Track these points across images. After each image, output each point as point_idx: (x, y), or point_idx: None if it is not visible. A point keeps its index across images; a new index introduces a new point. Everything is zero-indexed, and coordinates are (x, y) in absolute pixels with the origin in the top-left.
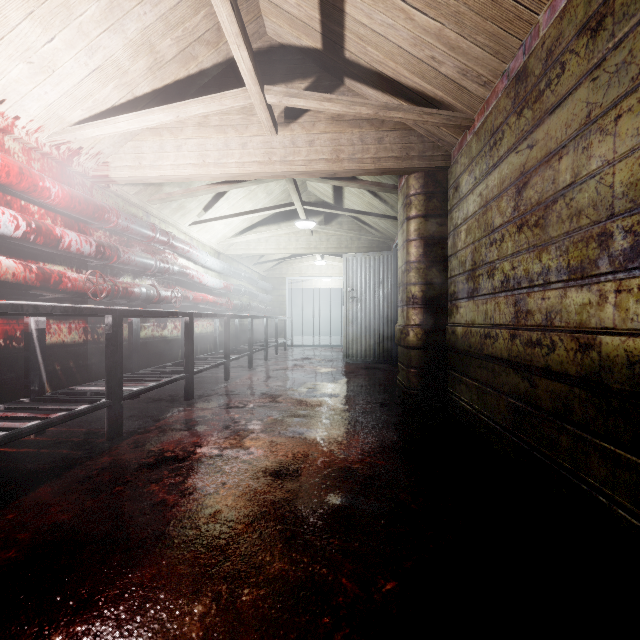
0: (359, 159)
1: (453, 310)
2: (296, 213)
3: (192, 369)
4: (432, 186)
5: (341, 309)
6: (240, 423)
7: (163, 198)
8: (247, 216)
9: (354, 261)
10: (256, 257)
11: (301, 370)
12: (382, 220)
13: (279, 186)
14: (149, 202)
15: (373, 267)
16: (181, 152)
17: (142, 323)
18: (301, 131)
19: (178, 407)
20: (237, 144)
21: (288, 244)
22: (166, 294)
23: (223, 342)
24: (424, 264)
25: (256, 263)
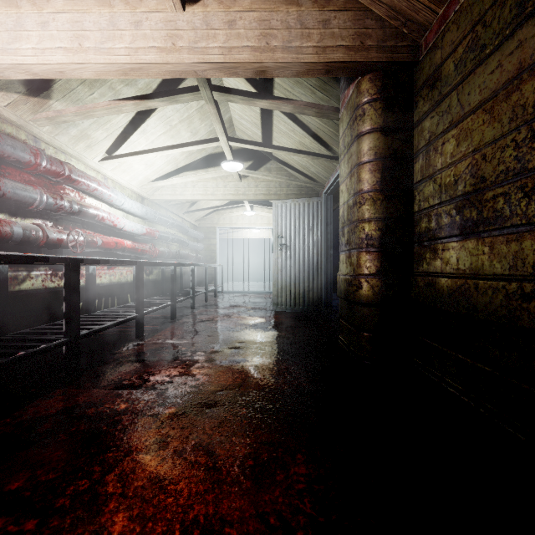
0: (297, 48)
1: (425, 254)
2: (224, 158)
3: (78, 332)
4: (393, 90)
5: (269, 258)
6: (119, 425)
7: (51, 117)
8: (166, 152)
9: (283, 207)
10: (186, 205)
11: (227, 321)
12: (313, 163)
13: (204, 125)
14: (34, 122)
15: (303, 213)
16: (47, 31)
17: (26, 271)
18: (217, 7)
19: (47, 389)
20: (127, 22)
21: (216, 190)
22: (59, 236)
23: (148, 290)
24: (382, 193)
25: (186, 212)
